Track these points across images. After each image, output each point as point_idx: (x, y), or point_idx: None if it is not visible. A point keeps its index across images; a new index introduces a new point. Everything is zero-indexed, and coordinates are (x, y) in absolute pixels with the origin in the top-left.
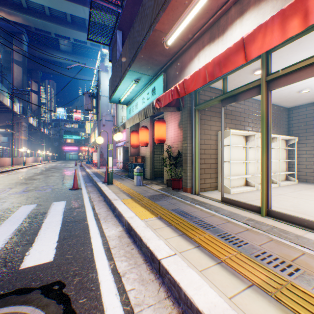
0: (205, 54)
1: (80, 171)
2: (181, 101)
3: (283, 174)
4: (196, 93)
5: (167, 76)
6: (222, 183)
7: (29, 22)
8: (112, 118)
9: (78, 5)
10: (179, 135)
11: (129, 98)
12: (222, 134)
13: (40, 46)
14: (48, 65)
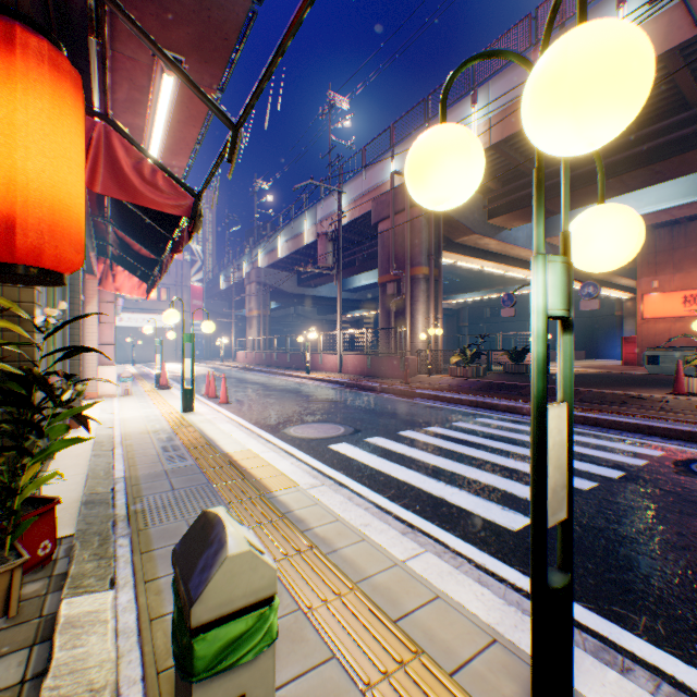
0: None
1: None
2: None
3: None
4: None
5: None
6: None
7: None
8: None
9: None
10: None
11: None
12: None
13: None
14: None
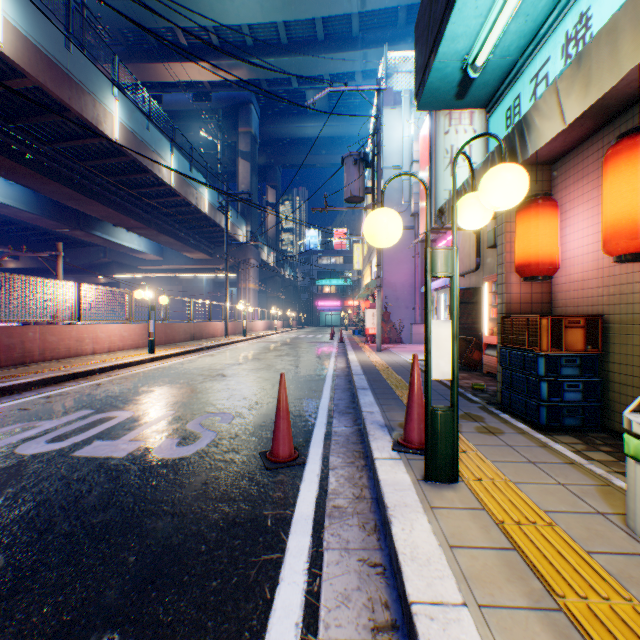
0: None
1: (334, 356)
2: None
3: None
4: None
5: None
6: None
7: (256, 73)
8: (410, 222)
9: None
10: None
11: (517, 39)
12: None
13: (276, 118)
14: (290, 151)
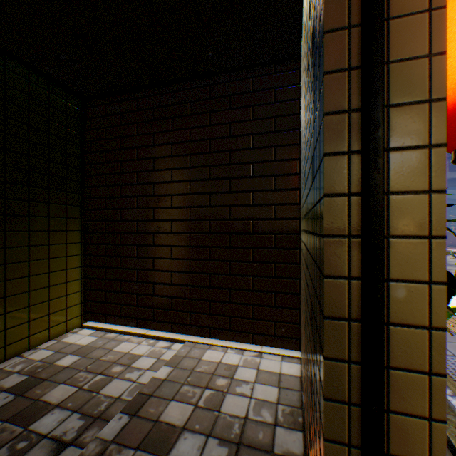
0: None
1: None
2: None
3: None
4: None
5: None
6: None
7: None
8: None
9: None
10: None
11: None
12: None
13: None
14: None
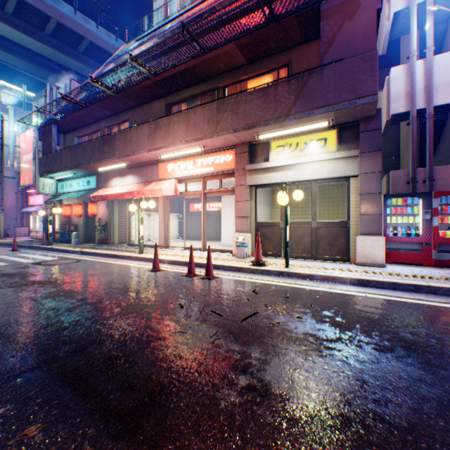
0: (119, 180)
1: None
2: None
3: (176, 235)
4: None
5: (99, 178)
6: (127, 237)
7: None
8: (15, 175)
9: None
10: (107, 212)
11: (64, 178)
12: (128, 215)
13: None
14: None
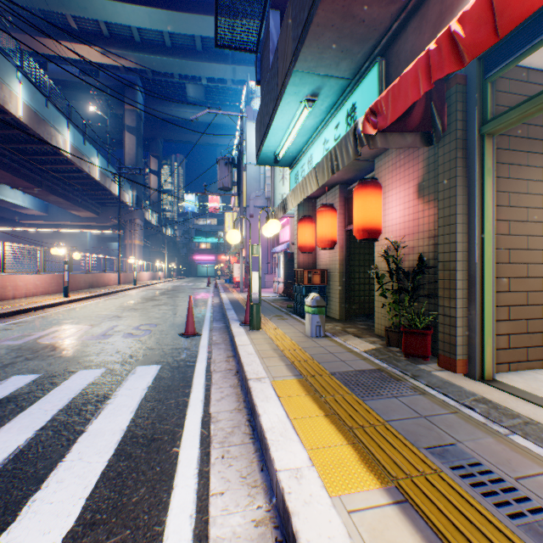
0: None
1: (212, 296)
2: (438, 114)
3: None
4: (487, 87)
5: (388, 64)
6: None
7: (143, 64)
8: (265, 203)
9: (212, 17)
10: (419, 215)
11: (295, 150)
12: None
13: (160, 101)
14: (172, 129)
